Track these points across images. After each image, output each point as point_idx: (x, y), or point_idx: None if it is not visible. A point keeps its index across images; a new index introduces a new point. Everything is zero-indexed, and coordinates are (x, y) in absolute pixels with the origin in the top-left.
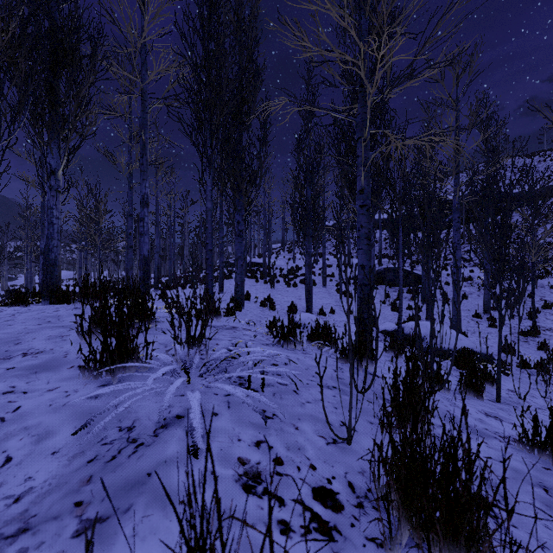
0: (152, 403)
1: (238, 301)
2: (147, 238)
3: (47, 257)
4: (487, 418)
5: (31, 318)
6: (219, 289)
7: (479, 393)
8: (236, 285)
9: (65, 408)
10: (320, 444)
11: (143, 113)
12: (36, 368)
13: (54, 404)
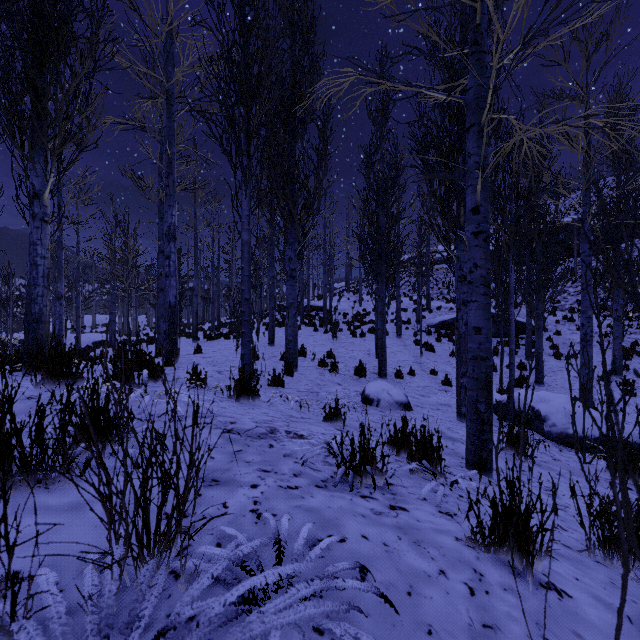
0: None
1: (289, 361)
2: (174, 281)
3: (29, 311)
4: None
5: None
6: (269, 341)
7: None
8: (287, 341)
9: None
10: None
11: (168, 121)
12: None
13: None
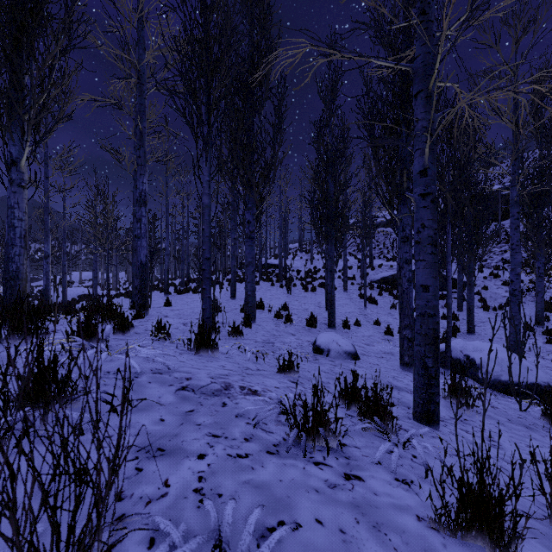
0: None
1: (248, 313)
2: (144, 242)
3: (7, 269)
4: None
5: None
6: (231, 294)
7: None
8: (246, 295)
9: None
10: None
11: (140, 98)
12: None
13: None
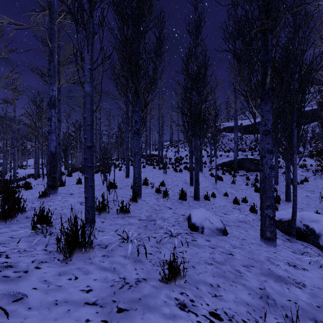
0: None
1: (135, 191)
2: (54, 136)
3: None
4: None
5: None
6: (126, 175)
7: None
8: (134, 177)
9: None
10: None
11: (50, 24)
12: None
13: None
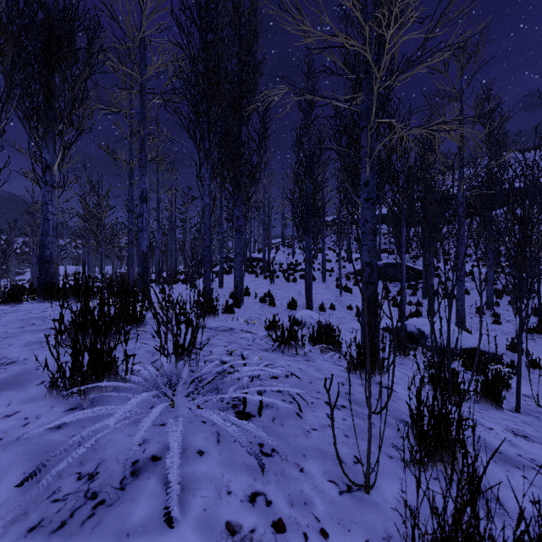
0: (124, 437)
1: (237, 297)
2: (146, 234)
3: (43, 254)
4: (516, 439)
5: (15, 320)
6: (219, 284)
7: (497, 403)
8: (235, 281)
9: (17, 443)
10: (331, 494)
11: (141, 108)
12: (0, 384)
13: (6, 438)
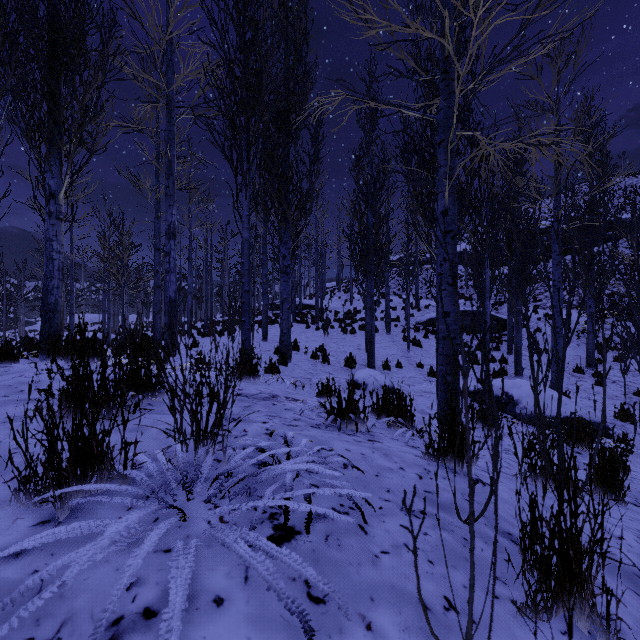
0: (108, 574)
1: (283, 352)
2: (174, 277)
3: (46, 301)
4: None
5: None
6: (263, 336)
7: (618, 495)
8: (281, 333)
9: None
10: None
11: (168, 125)
12: None
13: None
